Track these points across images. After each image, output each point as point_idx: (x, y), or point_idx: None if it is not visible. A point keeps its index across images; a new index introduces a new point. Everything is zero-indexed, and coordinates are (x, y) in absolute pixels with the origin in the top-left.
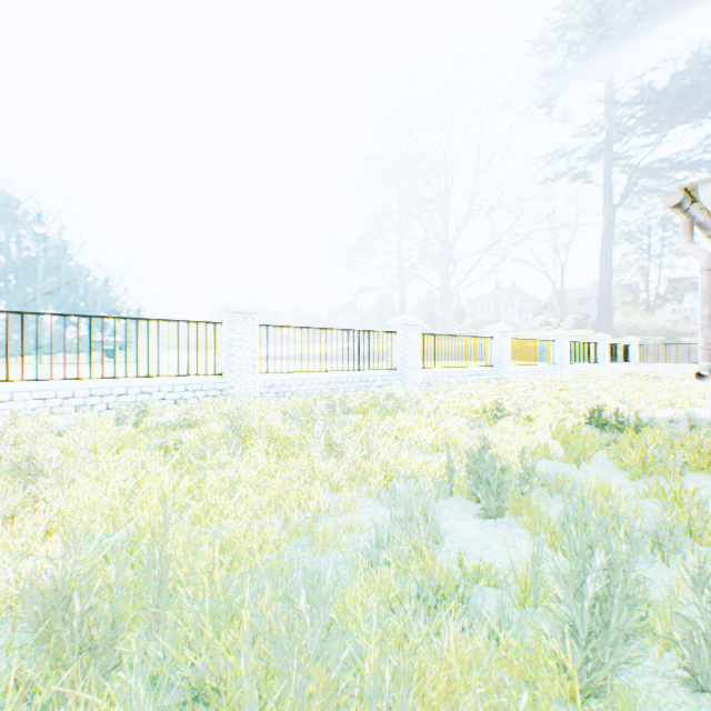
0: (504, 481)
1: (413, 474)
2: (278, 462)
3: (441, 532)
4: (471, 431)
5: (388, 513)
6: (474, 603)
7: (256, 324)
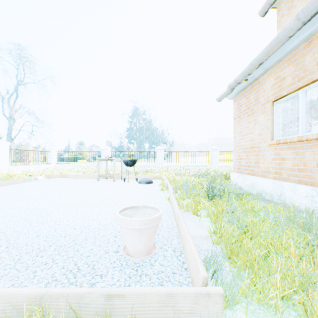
0: None
1: None
2: None
3: None
4: None
5: None
6: None
7: (217, 152)
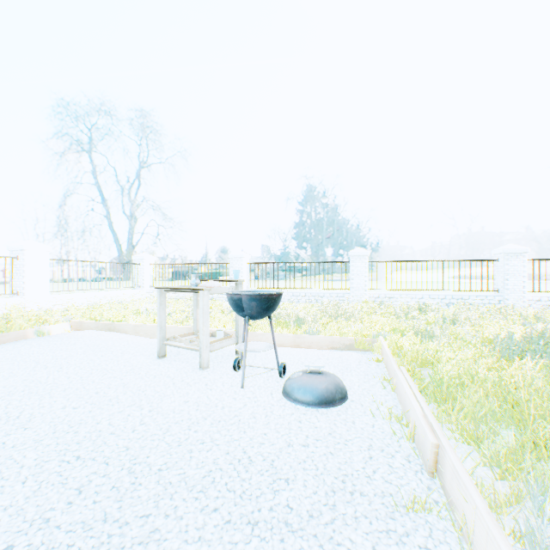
0: None
1: None
2: None
3: None
4: None
5: None
6: None
7: (523, 260)
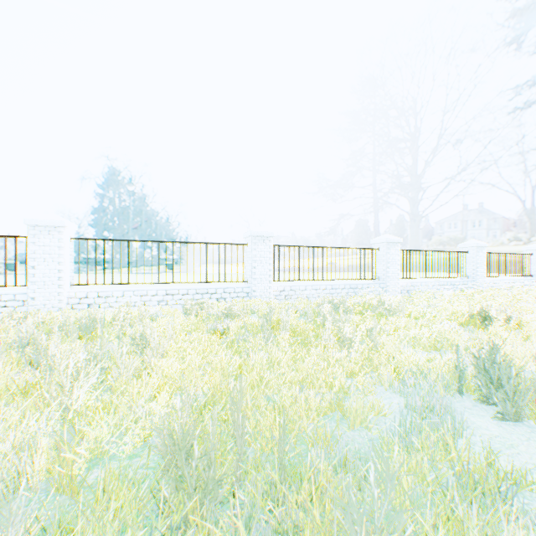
0: (523, 385)
1: (420, 369)
2: (301, 350)
3: (459, 425)
4: (463, 334)
5: (402, 401)
6: (517, 501)
7: (271, 245)
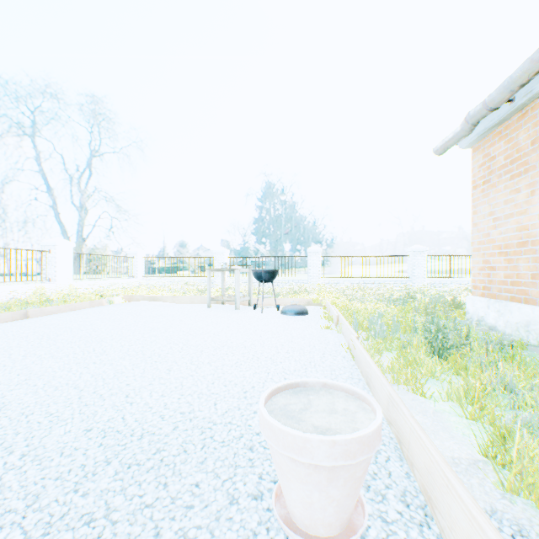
0: None
1: None
2: None
3: None
4: None
5: None
6: None
7: (424, 256)
